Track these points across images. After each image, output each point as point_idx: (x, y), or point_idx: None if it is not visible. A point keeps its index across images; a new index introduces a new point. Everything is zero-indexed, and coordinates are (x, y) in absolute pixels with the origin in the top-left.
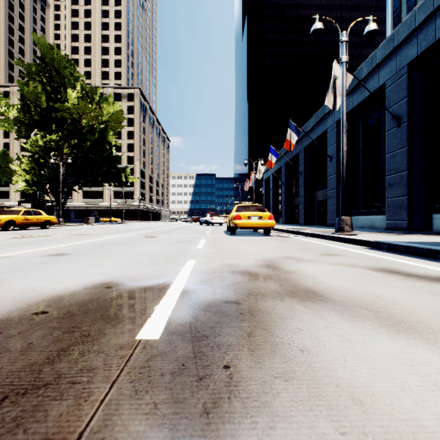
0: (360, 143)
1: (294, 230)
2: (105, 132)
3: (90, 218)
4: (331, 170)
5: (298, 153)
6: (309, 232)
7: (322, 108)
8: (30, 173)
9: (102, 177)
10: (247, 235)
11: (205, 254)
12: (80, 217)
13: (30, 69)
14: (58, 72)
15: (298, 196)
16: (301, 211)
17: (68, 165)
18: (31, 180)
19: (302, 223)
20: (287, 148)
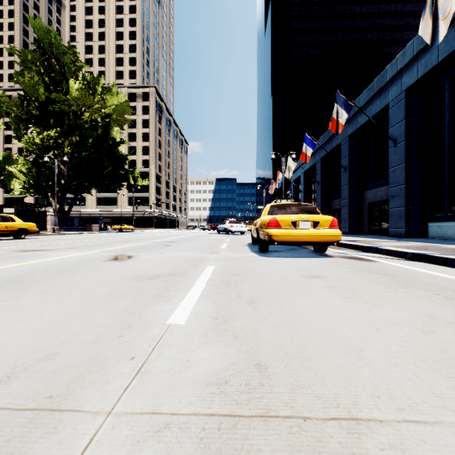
0: (446, 116)
1: (364, 245)
2: (109, 127)
3: (93, 226)
4: (395, 158)
5: (339, 144)
6: (406, 251)
7: (381, 75)
8: (28, 175)
9: (109, 179)
10: (288, 254)
11: (158, 450)
12: (86, 224)
13: (26, 57)
14: (57, 60)
15: (339, 199)
16: (345, 216)
17: (72, 166)
18: (27, 183)
19: (347, 231)
20: (332, 129)
